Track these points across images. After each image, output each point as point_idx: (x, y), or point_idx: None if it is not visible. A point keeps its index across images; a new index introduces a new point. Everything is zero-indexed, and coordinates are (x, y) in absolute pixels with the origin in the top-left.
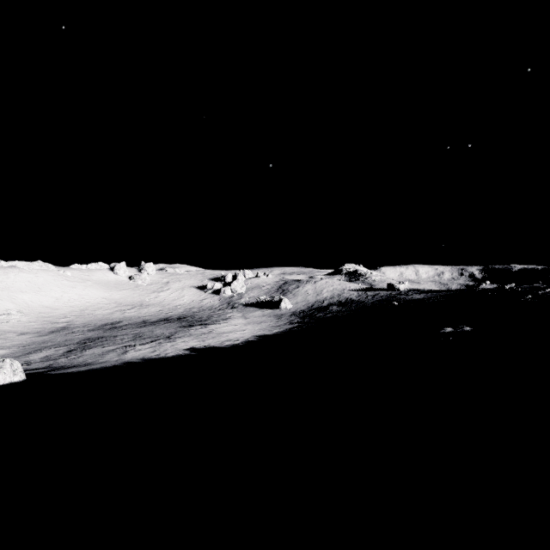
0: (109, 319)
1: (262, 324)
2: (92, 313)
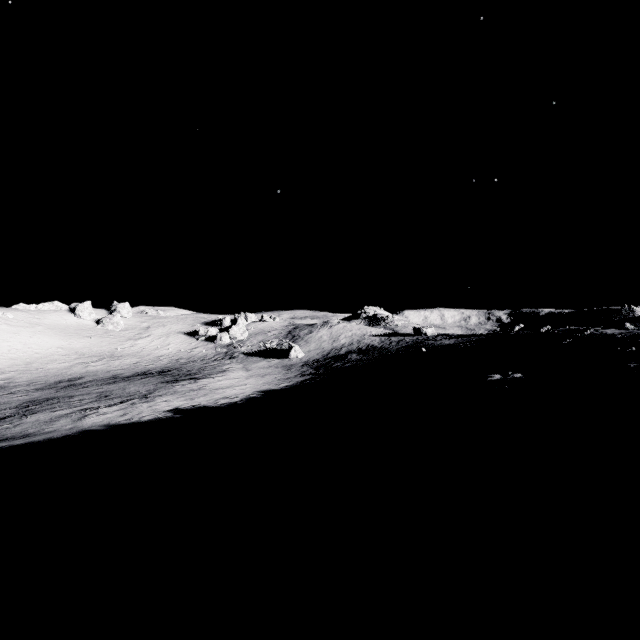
0: (66, 374)
1: (267, 377)
2: (42, 367)
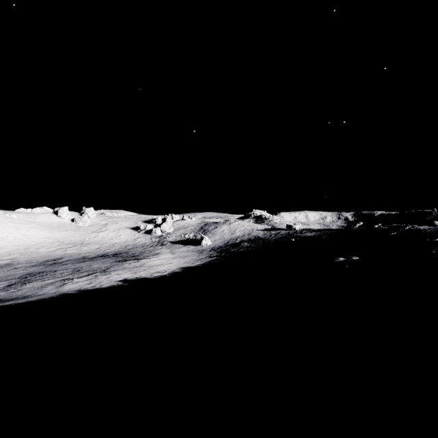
0: (51, 256)
1: (186, 258)
2: (35, 251)
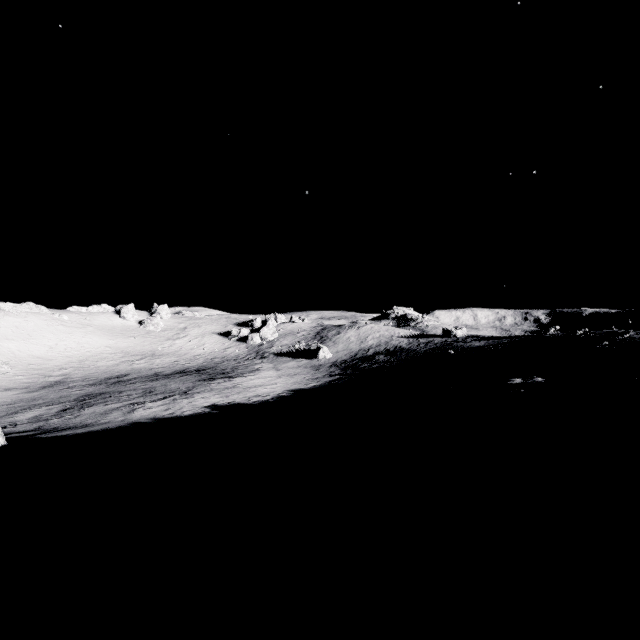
0: (114, 371)
1: (297, 376)
2: (93, 364)
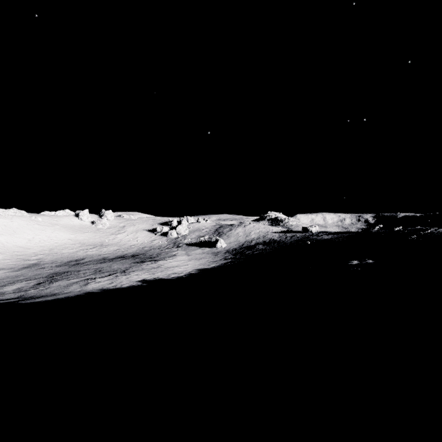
0: (74, 256)
1: (202, 260)
2: (59, 251)
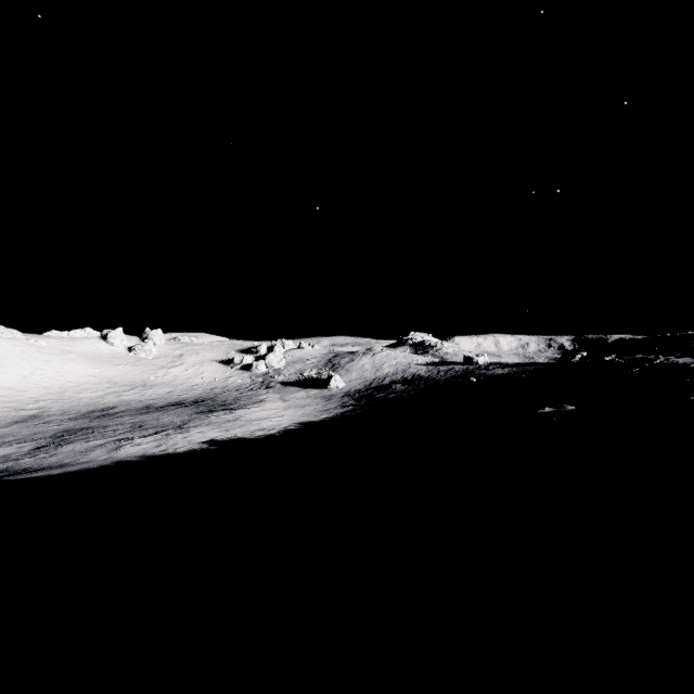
0: (99, 404)
1: (306, 408)
2: (75, 396)
